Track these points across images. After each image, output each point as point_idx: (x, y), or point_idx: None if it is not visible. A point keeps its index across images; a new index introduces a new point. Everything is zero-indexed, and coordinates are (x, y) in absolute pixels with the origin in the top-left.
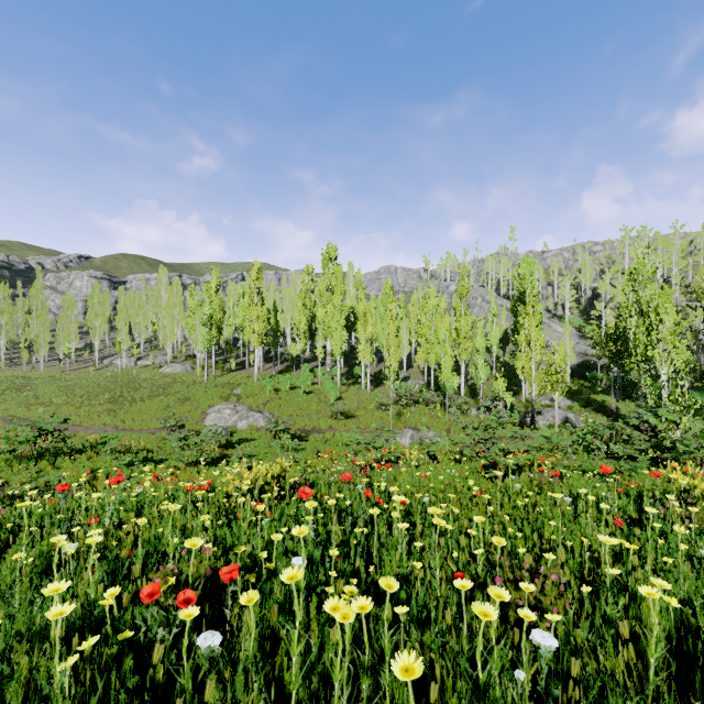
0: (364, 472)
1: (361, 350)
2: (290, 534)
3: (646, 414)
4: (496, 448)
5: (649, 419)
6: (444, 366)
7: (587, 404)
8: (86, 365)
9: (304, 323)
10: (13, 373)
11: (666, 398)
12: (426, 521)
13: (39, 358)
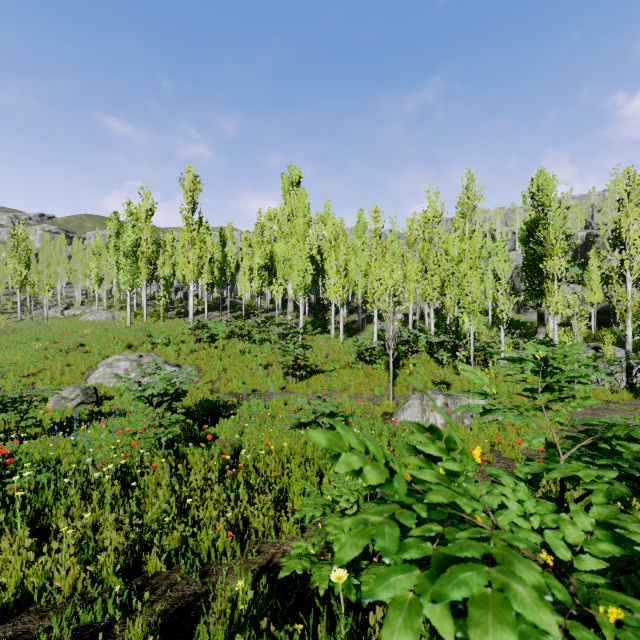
0: None
1: (331, 286)
2: None
3: None
4: None
5: None
6: (470, 290)
7: None
8: (9, 317)
9: (258, 258)
10: None
11: None
12: None
13: None
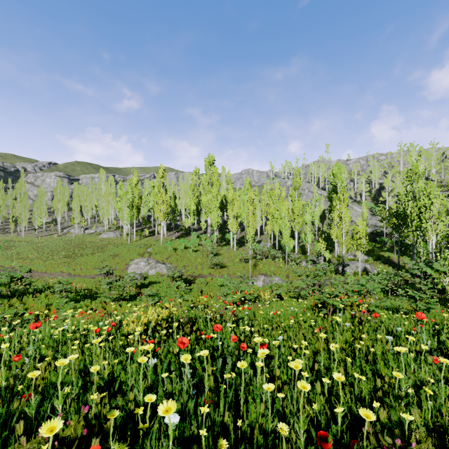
0: (232, 313)
1: (230, 223)
2: (171, 376)
3: (424, 266)
4: (326, 293)
5: (427, 270)
6: (285, 234)
7: (378, 258)
8: (52, 233)
9: (193, 206)
10: (5, 238)
11: (438, 256)
12: (281, 358)
13: (21, 228)
